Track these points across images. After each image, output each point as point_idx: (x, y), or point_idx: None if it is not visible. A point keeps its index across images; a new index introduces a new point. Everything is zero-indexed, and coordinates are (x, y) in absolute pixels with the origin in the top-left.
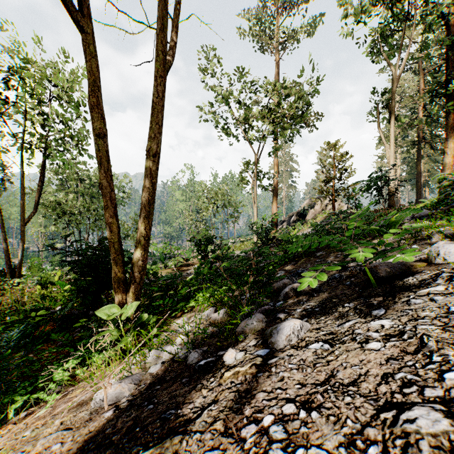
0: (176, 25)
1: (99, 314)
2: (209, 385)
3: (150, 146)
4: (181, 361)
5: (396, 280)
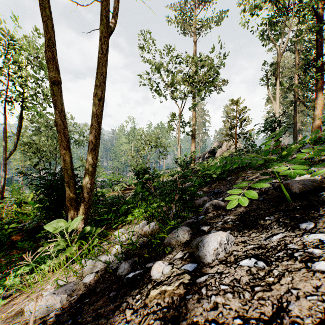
0: (118, 1)
1: (49, 227)
2: (134, 304)
3: (96, 92)
4: (112, 271)
5: (309, 195)
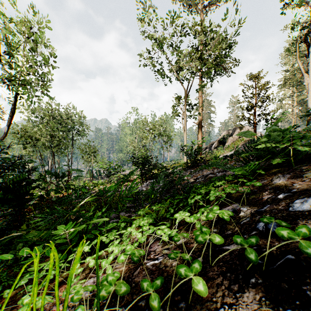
0: None
1: None
2: None
3: None
4: None
5: None
